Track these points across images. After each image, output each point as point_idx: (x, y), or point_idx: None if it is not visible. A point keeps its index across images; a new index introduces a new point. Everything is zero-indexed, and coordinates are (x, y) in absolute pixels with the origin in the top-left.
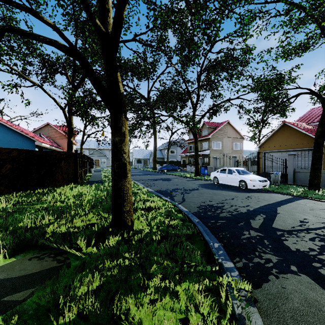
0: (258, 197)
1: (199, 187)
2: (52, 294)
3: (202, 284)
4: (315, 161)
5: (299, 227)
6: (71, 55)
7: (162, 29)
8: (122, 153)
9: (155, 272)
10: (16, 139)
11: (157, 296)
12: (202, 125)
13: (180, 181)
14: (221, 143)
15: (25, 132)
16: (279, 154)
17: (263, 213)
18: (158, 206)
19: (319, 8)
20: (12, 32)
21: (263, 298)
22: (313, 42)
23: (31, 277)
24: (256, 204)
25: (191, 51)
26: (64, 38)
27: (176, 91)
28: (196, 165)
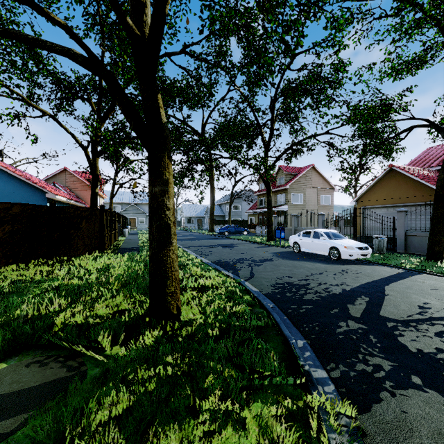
0: (356, 271)
1: (273, 257)
2: (54, 424)
3: (281, 406)
4: (436, 220)
5: (419, 316)
6: (92, 69)
7: (222, 37)
8: (164, 210)
9: (211, 388)
10: (20, 190)
11: (214, 427)
12: (277, 170)
13: (247, 247)
14: (303, 196)
15: (32, 181)
16: (384, 210)
17: (366, 295)
18: (216, 285)
19: (442, 6)
20: (7, 37)
21: (374, 429)
22: (432, 55)
23: (27, 394)
24: (355, 282)
25: (262, 65)
26: (81, 44)
27: (241, 124)
28: (269, 226)
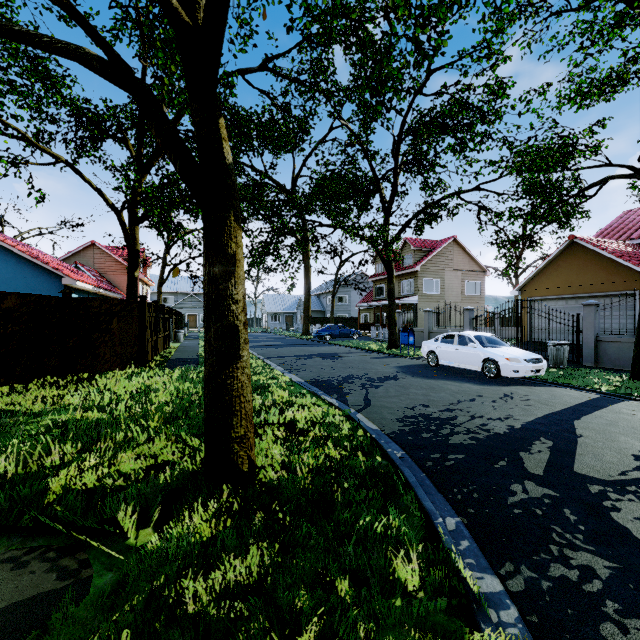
0: (526, 396)
1: (398, 373)
2: None
3: None
4: None
5: (638, 474)
6: (114, 79)
7: (322, 44)
8: (229, 303)
9: (303, 618)
10: (24, 273)
11: None
12: (403, 245)
13: (358, 358)
14: (440, 283)
15: (41, 260)
16: (561, 303)
17: (546, 436)
18: (312, 419)
19: None
20: None
21: None
22: (636, 71)
23: None
24: (526, 414)
25: (384, 79)
26: (94, 36)
27: (349, 177)
28: (390, 327)
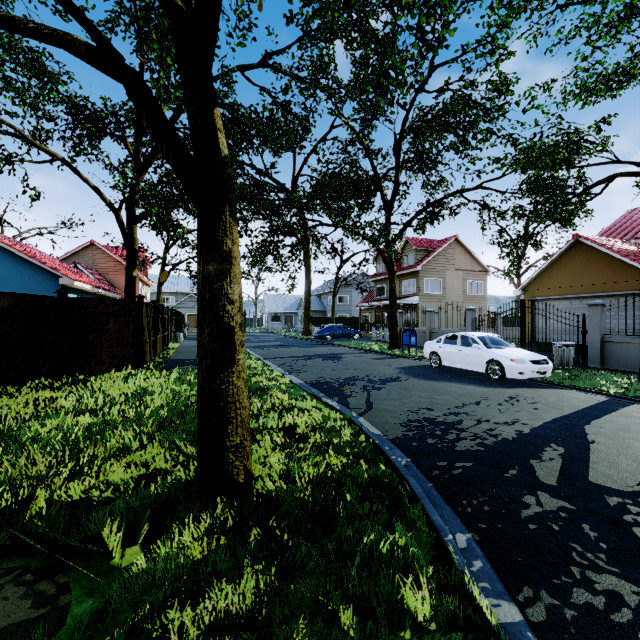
0: (532, 398)
1: (400, 375)
2: None
3: None
4: None
5: None
6: (103, 66)
7: (323, 40)
8: (224, 303)
9: None
10: (21, 273)
11: None
12: (404, 244)
13: (360, 359)
14: (441, 282)
15: (39, 259)
16: (565, 303)
17: (557, 442)
18: (312, 424)
19: None
20: None
21: None
22: None
23: None
24: (534, 418)
25: (387, 72)
26: (80, 19)
27: (350, 176)
28: (392, 327)
